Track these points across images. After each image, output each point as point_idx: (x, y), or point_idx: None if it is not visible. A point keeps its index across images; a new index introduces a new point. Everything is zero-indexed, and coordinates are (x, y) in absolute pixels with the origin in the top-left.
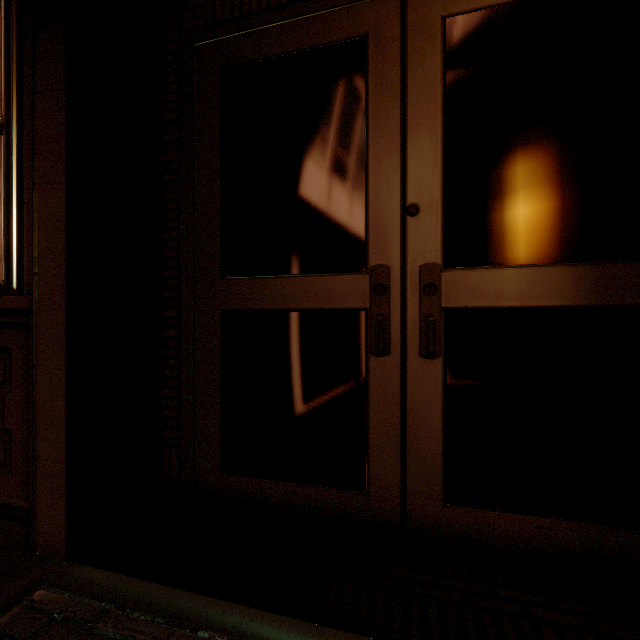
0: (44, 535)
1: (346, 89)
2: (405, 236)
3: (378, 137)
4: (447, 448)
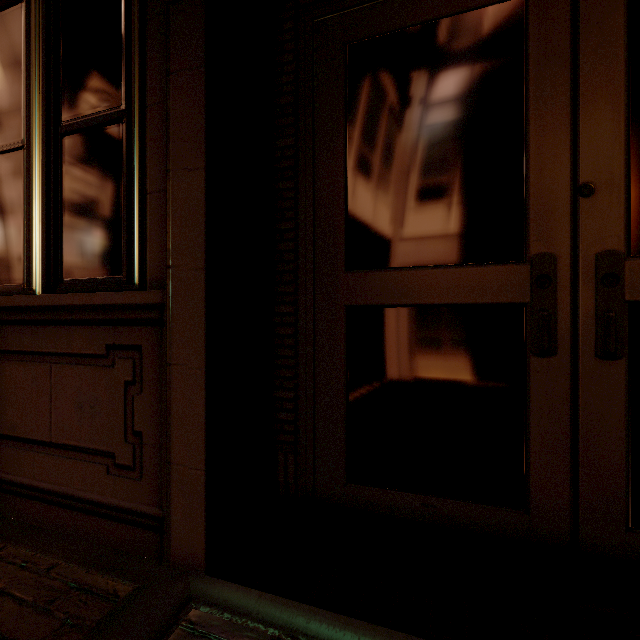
0: (179, 546)
1: (500, 57)
2: (576, 220)
3: (541, 109)
4: (632, 463)
